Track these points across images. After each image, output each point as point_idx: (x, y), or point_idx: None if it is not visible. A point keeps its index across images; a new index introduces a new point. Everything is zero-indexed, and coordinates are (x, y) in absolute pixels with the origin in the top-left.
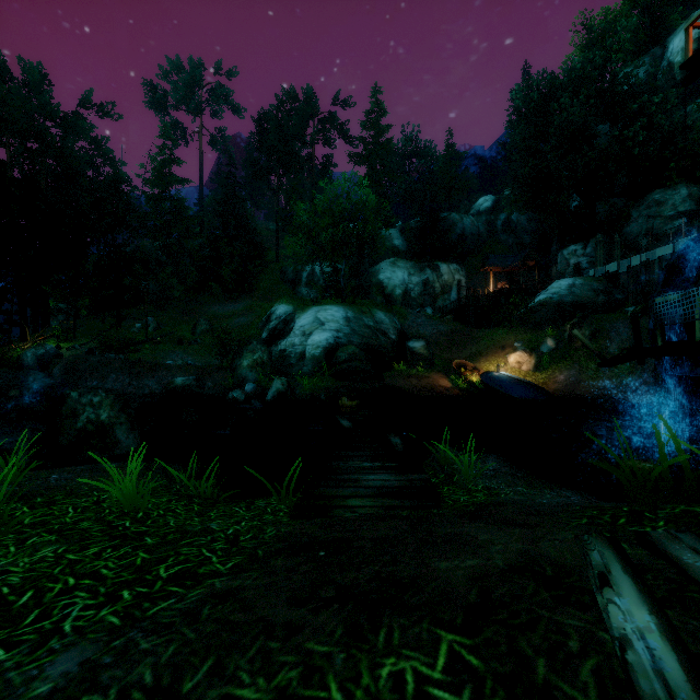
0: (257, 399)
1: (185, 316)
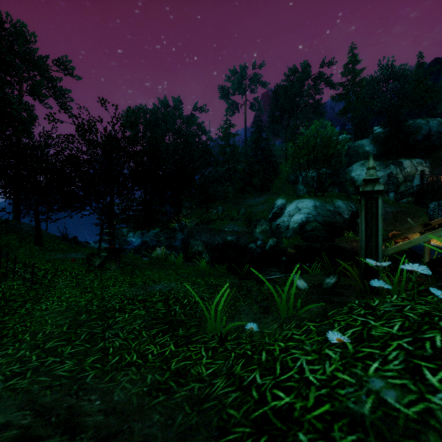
0: (261, 248)
1: (235, 206)
